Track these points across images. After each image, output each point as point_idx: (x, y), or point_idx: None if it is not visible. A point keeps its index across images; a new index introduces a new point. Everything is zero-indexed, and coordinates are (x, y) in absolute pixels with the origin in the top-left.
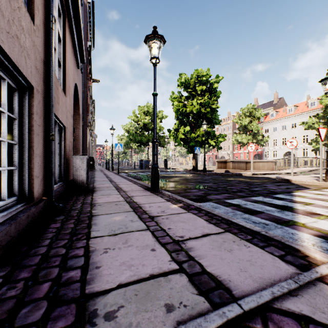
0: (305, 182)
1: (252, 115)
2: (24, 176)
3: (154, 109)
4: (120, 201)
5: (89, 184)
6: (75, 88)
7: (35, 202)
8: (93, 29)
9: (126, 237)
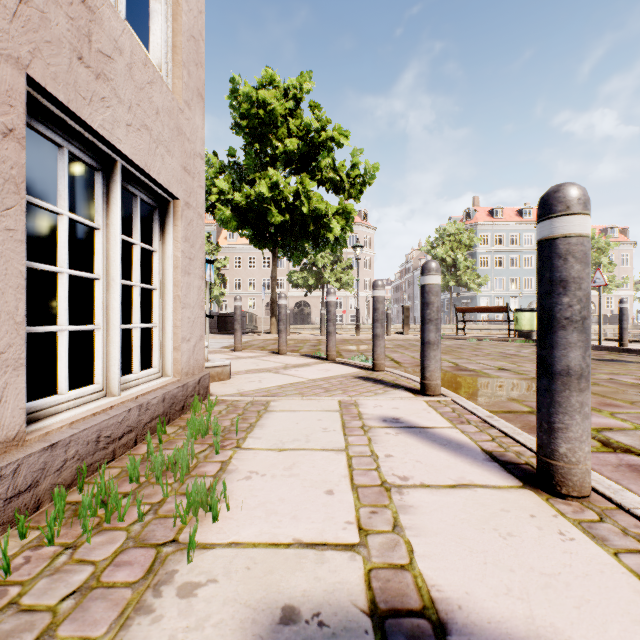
0: None
1: None
2: None
3: None
4: None
5: None
6: None
7: None
8: None
9: None
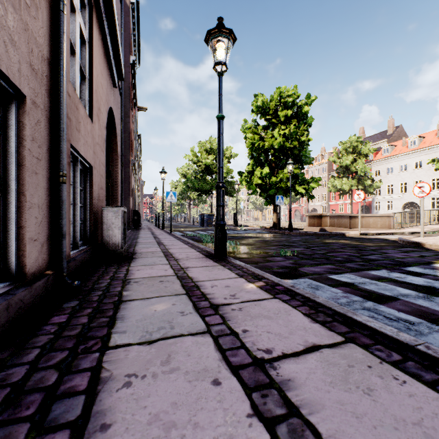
0: None
1: (356, 150)
2: (10, 239)
3: (218, 140)
4: (167, 276)
5: (129, 248)
6: (110, 115)
7: (28, 281)
8: (138, 39)
9: (170, 349)
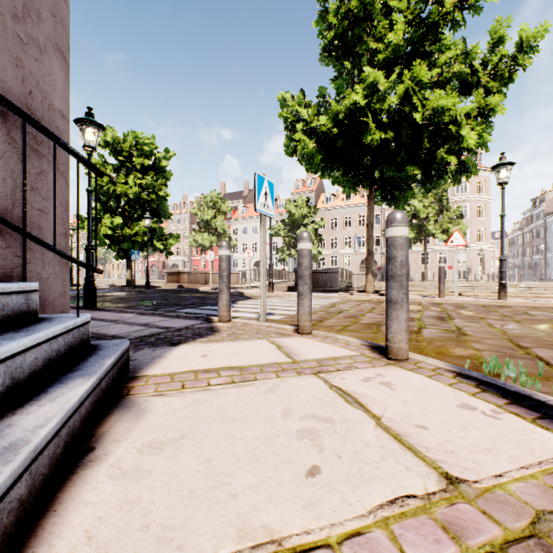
0: (254, 294)
1: (217, 206)
2: None
3: (89, 209)
4: None
5: None
6: None
7: None
8: None
9: (106, 327)
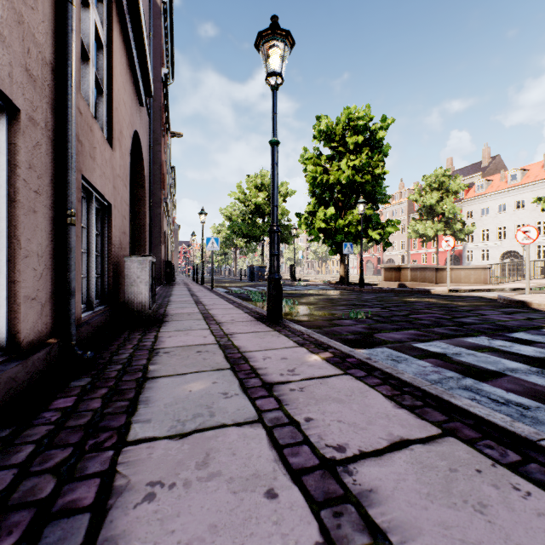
0: None
1: (443, 187)
2: None
3: (272, 171)
4: (207, 345)
5: (159, 308)
6: (135, 142)
7: (23, 352)
8: (171, 48)
9: (208, 445)
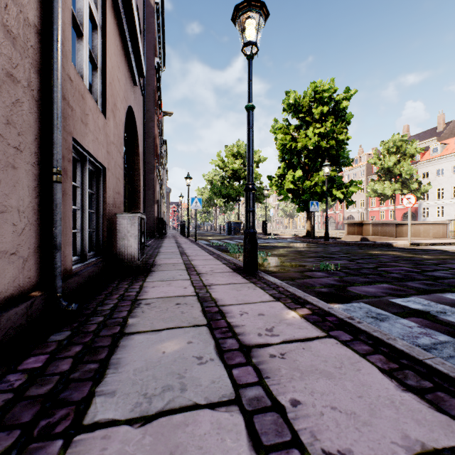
0: None
1: (400, 151)
2: None
3: (248, 134)
4: (186, 296)
5: (149, 259)
6: (131, 116)
7: None
8: (162, 41)
9: (174, 438)
